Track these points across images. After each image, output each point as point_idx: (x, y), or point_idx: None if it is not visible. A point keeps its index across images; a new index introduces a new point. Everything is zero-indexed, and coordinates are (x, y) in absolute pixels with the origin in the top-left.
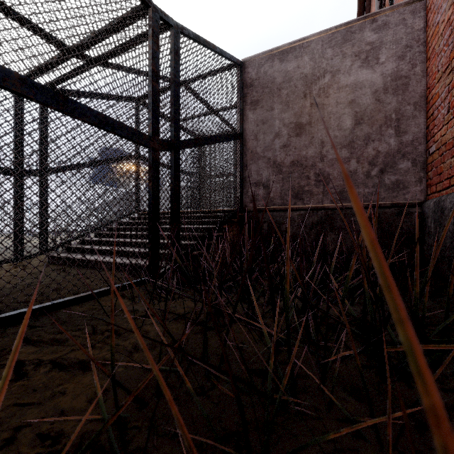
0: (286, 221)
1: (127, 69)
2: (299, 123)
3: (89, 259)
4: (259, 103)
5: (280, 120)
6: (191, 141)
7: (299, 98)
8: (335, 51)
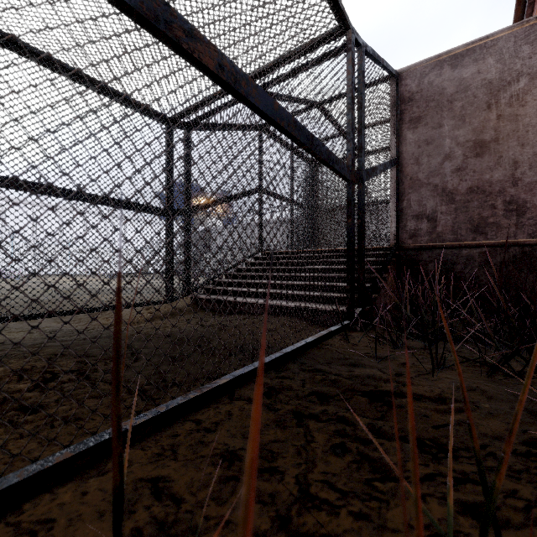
0: (462, 261)
1: (278, 96)
2: (479, 140)
3: (243, 302)
4: (421, 121)
5: (452, 138)
6: (370, 171)
7: (479, 111)
8: (535, 47)
